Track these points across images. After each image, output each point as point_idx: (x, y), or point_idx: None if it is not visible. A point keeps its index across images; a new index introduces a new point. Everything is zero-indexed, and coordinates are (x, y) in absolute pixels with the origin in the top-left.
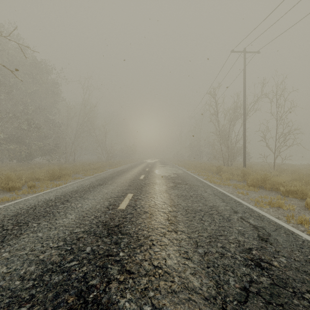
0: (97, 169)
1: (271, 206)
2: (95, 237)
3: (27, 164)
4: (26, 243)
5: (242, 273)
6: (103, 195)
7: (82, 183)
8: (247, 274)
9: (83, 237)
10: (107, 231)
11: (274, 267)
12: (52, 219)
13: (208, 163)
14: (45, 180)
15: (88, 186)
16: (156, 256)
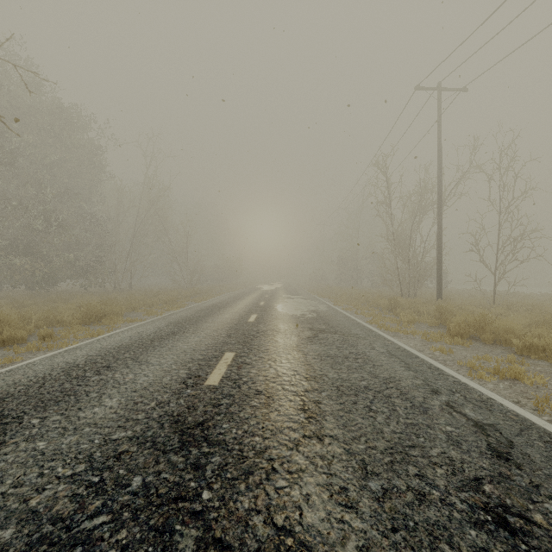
0: (170, 303)
1: (501, 377)
2: (153, 452)
3: (45, 294)
4: (8, 467)
5: (471, 546)
6: (178, 355)
7: (140, 331)
8: (482, 548)
9: (129, 452)
10: (180, 438)
11: (537, 528)
12: (72, 409)
13: (373, 291)
14: (74, 324)
15: (152, 337)
16: (280, 502)
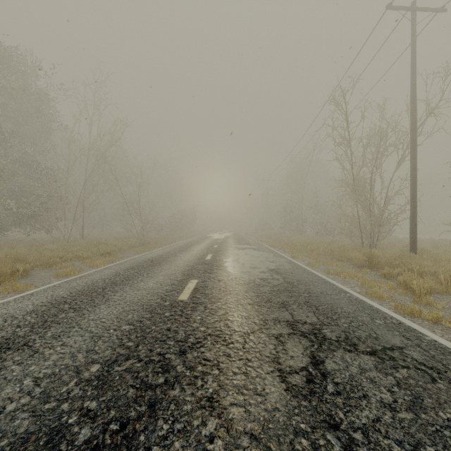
0: (107, 255)
1: None
2: None
3: None
4: None
5: None
6: None
7: None
8: None
9: None
10: None
11: None
12: None
13: (324, 241)
14: None
15: None
16: None
